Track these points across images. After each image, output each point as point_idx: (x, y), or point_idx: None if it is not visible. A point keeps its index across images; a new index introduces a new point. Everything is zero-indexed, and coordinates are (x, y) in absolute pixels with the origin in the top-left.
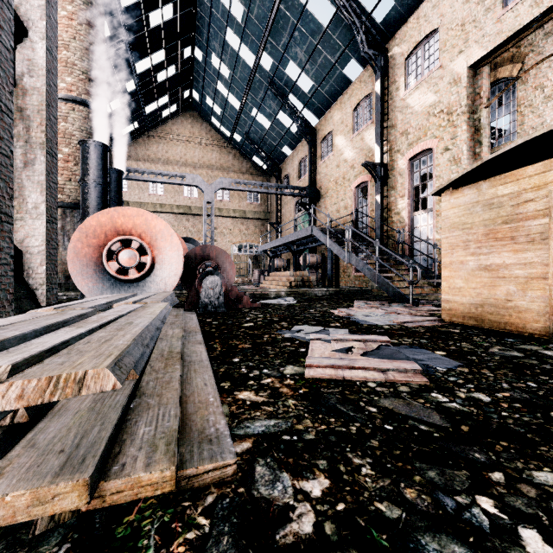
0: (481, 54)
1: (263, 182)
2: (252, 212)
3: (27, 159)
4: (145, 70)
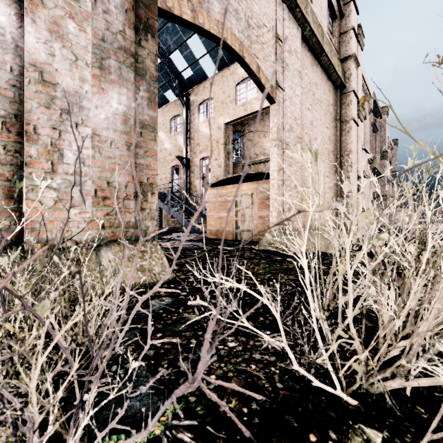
0: (229, 120)
1: None
2: None
3: None
4: None
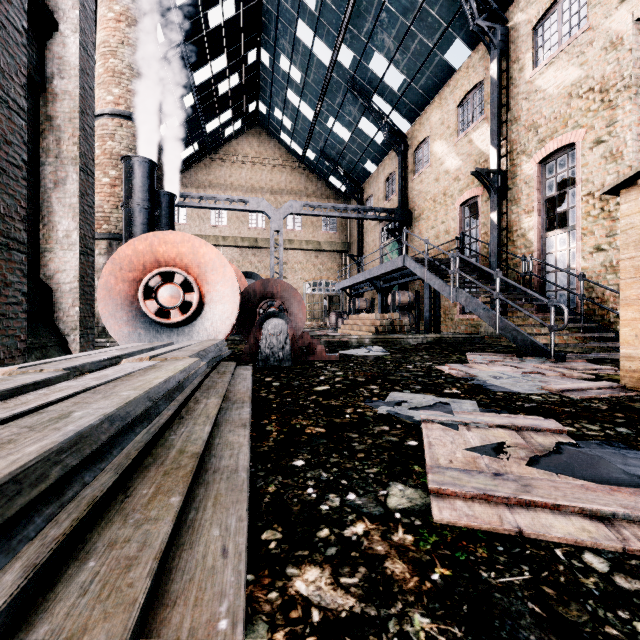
0: None
1: (341, 205)
2: (328, 244)
3: (57, 178)
4: (205, 81)
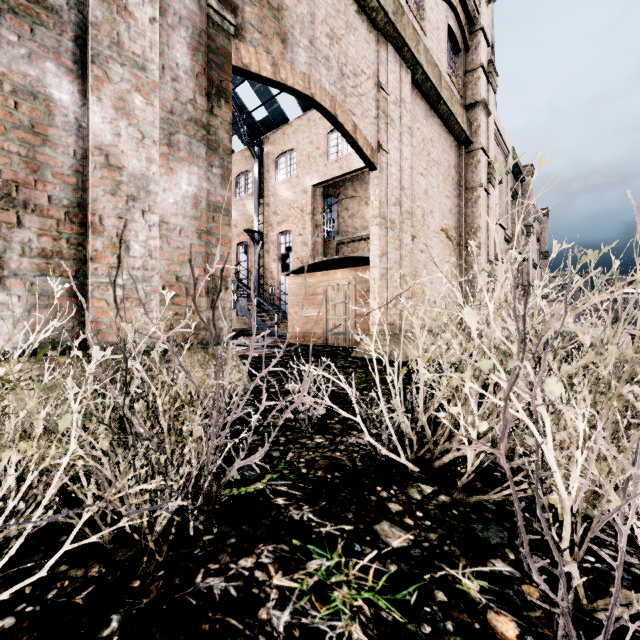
0: (318, 181)
1: None
2: None
3: None
4: None
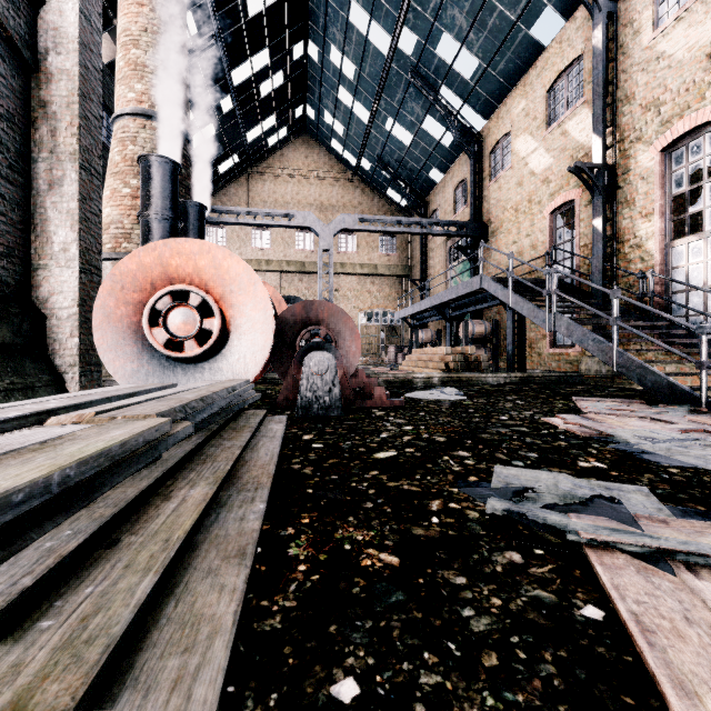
0: None
1: (402, 218)
2: (386, 267)
3: (52, 178)
4: (244, 80)
